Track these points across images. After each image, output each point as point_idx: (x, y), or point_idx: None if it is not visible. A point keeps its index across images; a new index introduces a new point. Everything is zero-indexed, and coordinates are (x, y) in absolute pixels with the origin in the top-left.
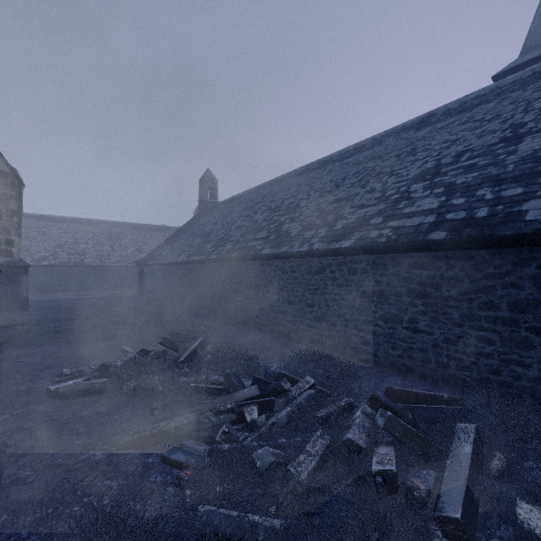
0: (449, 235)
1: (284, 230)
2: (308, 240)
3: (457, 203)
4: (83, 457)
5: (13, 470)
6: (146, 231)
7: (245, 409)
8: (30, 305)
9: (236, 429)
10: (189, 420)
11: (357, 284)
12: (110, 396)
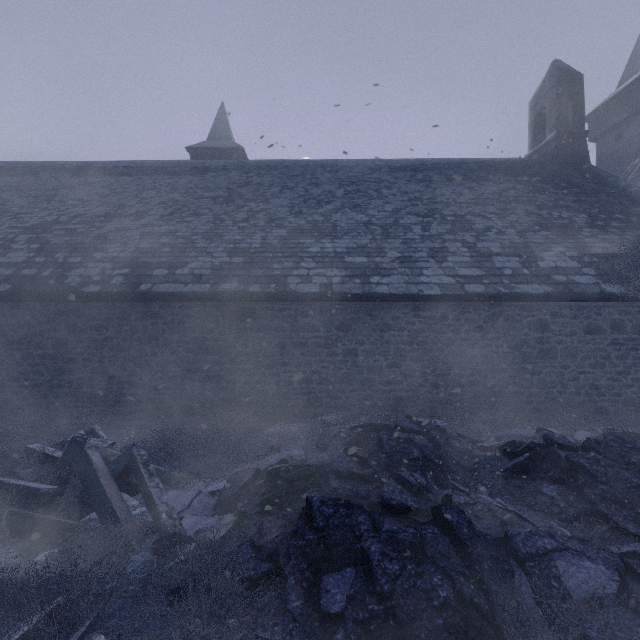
0: (11, 288)
1: None
2: None
3: (38, 261)
4: None
5: None
6: None
7: None
8: None
9: None
10: None
11: None
12: None
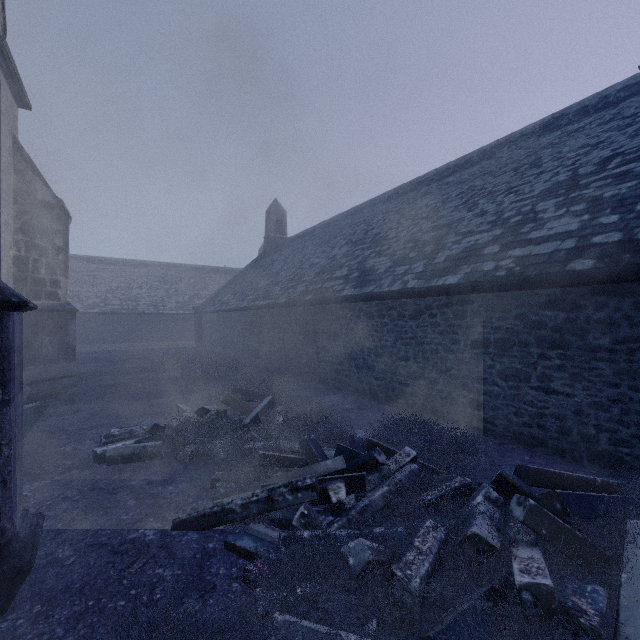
0: (598, 263)
1: (369, 266)
2: (401, 277)
3: (608, 222)
4: (131, 537)
5: (50, 548)
6: (205, 273)
7: (329, 486)
8: (79, 357)
9: (317, 512)
10: (259, 497)
11: (466, 331)
12: (164, 463)
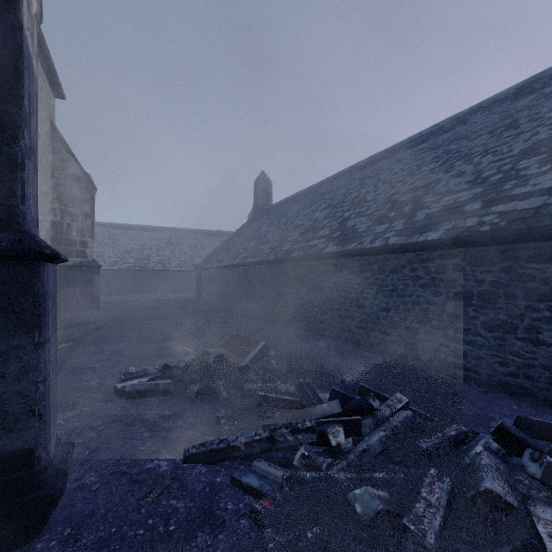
0: None
1: (350, 226)
2: (381, 235)
3: None
4: (147, 467)
5: (79, 473)
6: (203, 236)
7: (328, 430)
8: (102, 306)
9: (316, 453)
10: (261, 436)
11: (447, 284)
12: (173, 399)
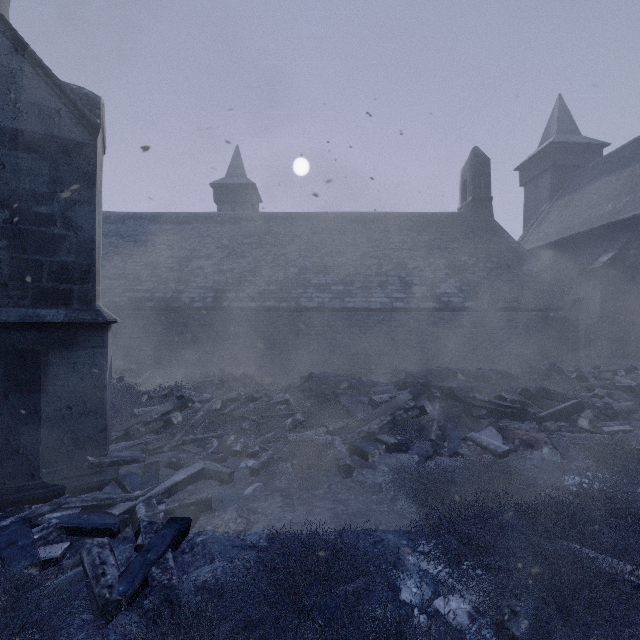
0: (155, 304)
1: None
2: None
3: (161, 288)
4: None
5: None
6: None
7: None
8: None
9: None
10: None
11: None
12: None
